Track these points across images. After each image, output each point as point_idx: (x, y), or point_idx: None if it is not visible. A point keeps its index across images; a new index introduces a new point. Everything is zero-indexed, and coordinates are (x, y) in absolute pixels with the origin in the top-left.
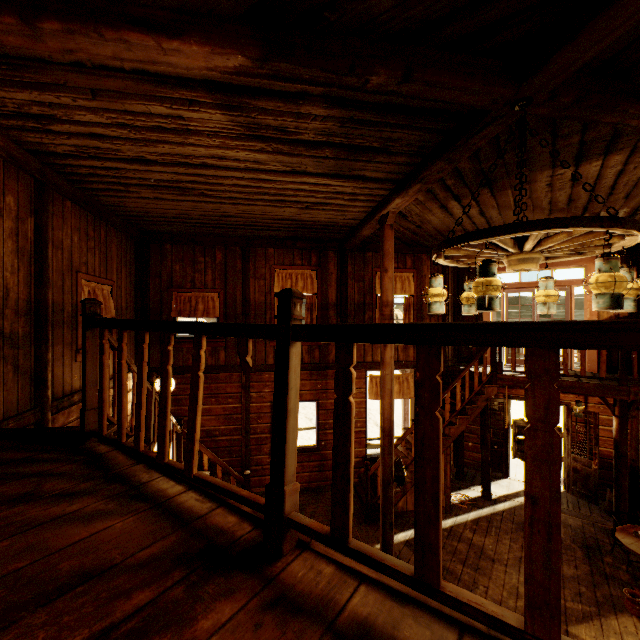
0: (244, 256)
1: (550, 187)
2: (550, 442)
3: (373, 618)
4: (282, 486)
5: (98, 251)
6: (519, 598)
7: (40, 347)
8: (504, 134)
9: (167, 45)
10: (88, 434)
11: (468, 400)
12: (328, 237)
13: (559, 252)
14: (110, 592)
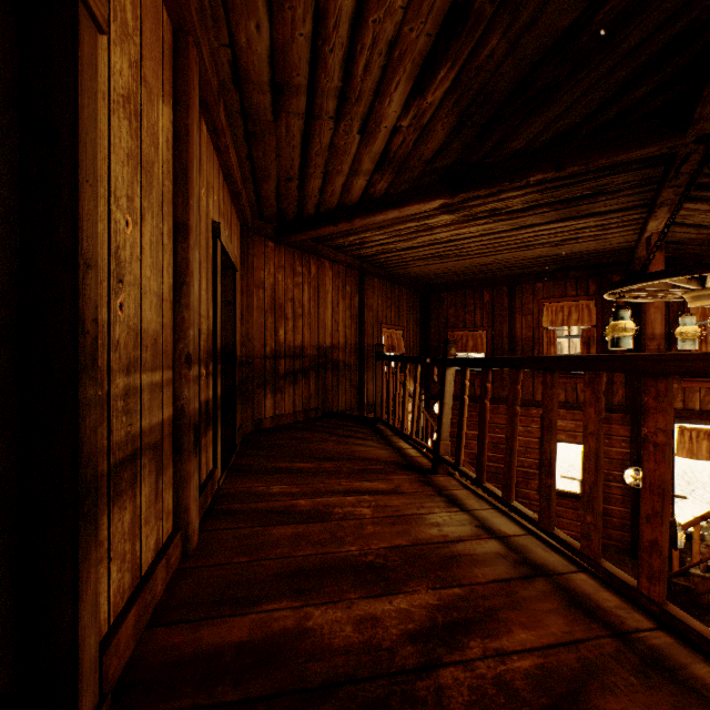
0: (510, 294)
1: None
2: (513, 413)
3: (459, 495)
4: (439, 440)
5: (393, 307)
6: None
7: (361, 372)
8: None
9: (403, 210)
10: (377, 419)
11: None
12: (606, 262)
13: None
14: (369, 463)
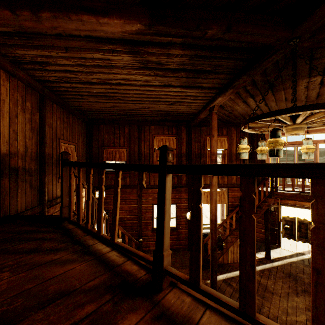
0: (139, 130)
1: (307, 88)
2: None
3: None
4: (162, 252)
5: (69, 128)
6: (288, 315)
7: (42, 175)
8: (281, 59)
9: (102, 21)
10: (64, 219)
11: (257, 205)
12: (181, 119)
13: (317, 123)
14: (73, 304)
